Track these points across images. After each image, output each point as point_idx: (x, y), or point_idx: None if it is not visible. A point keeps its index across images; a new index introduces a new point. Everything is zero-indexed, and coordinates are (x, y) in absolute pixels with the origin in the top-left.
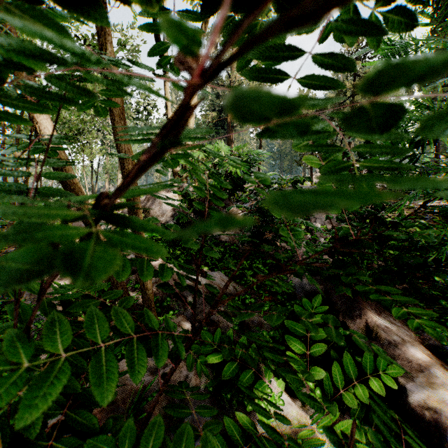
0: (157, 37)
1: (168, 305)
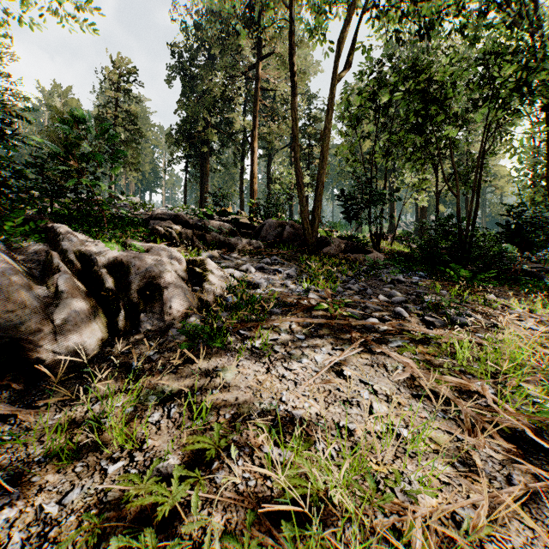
0: None
1: None
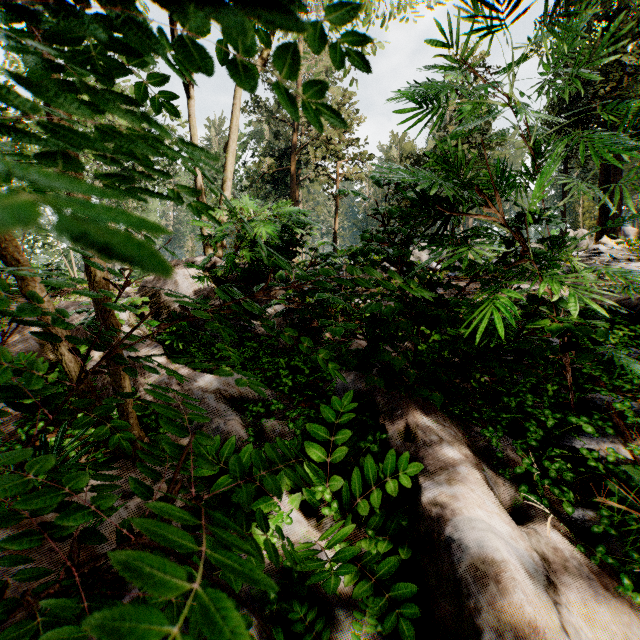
0: None
1: None
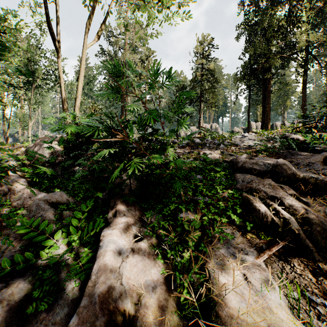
0: (50, 26)
1: (22, 212)
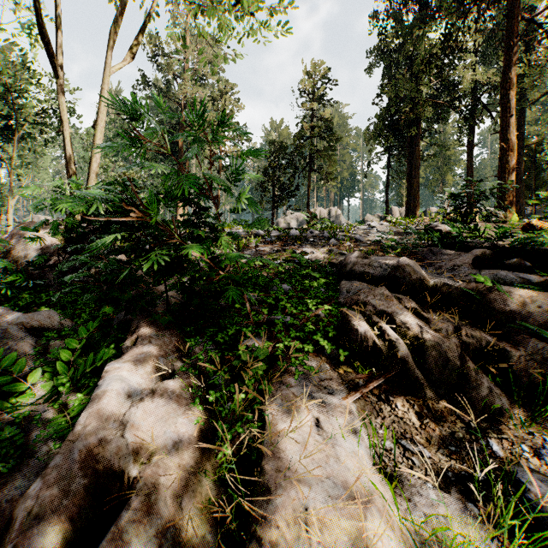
0: (43, 31)
1: None
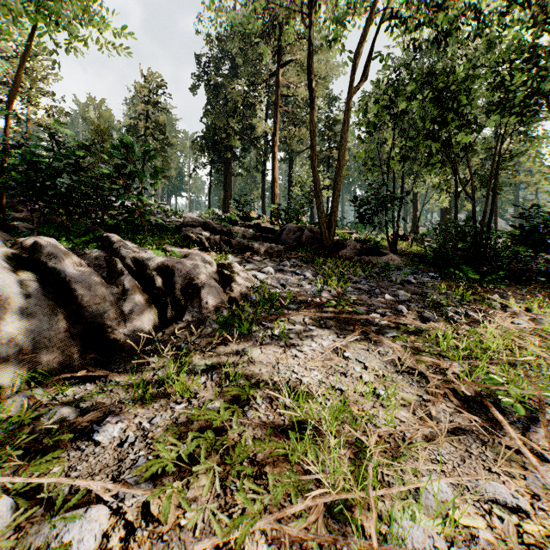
0: None
1: None
